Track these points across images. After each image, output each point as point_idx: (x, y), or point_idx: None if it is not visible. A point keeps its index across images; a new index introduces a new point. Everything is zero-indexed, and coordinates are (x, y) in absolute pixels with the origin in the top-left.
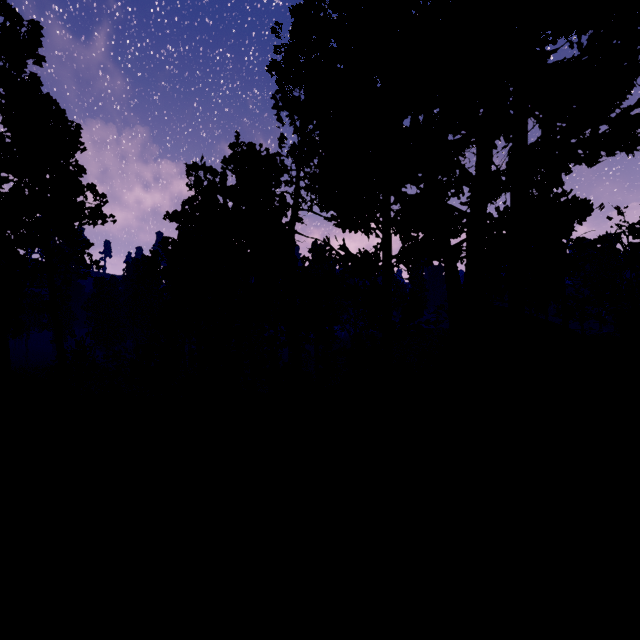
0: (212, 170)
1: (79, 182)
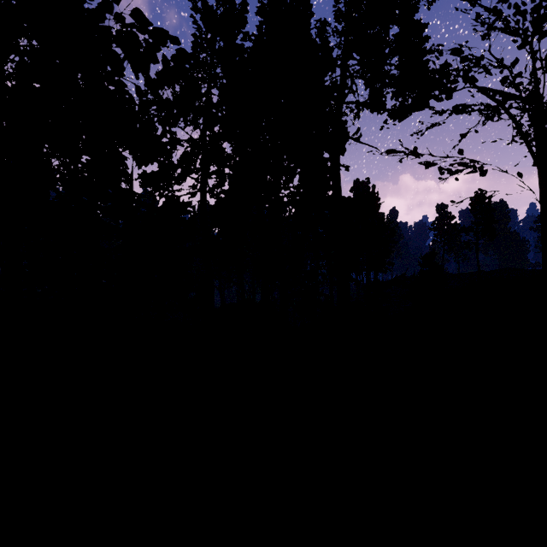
0: None
1: None
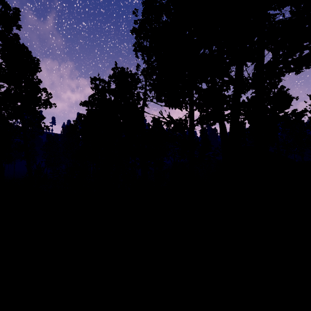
0: (103, 80)
1: (38, 87)
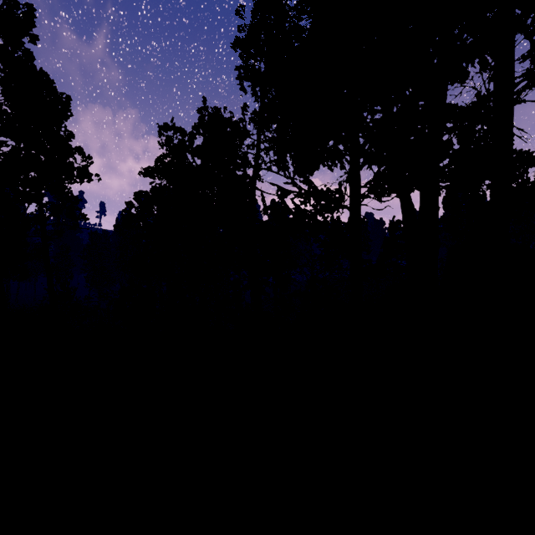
0: (181, 130)
1: (69, 146)
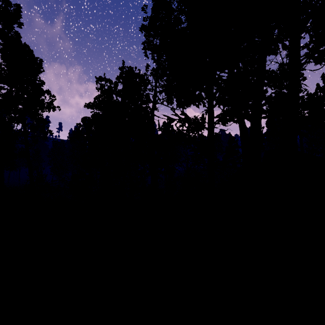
0: (109, 80)
1: (41, 89)
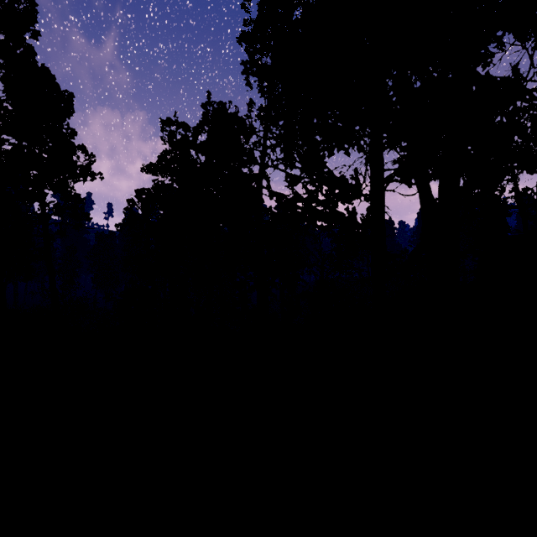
0: (185, 125)
1: (72, 144)
